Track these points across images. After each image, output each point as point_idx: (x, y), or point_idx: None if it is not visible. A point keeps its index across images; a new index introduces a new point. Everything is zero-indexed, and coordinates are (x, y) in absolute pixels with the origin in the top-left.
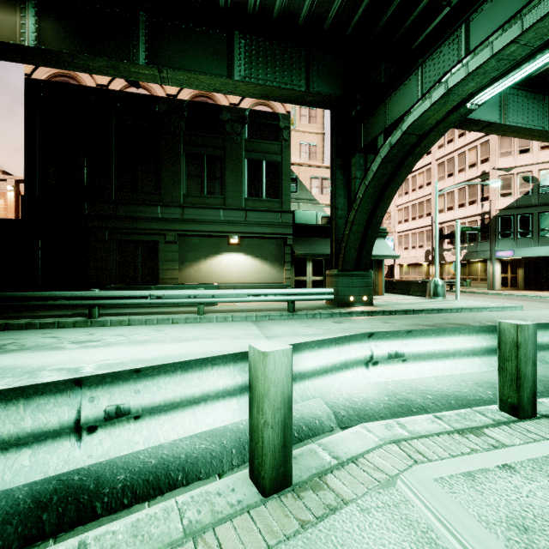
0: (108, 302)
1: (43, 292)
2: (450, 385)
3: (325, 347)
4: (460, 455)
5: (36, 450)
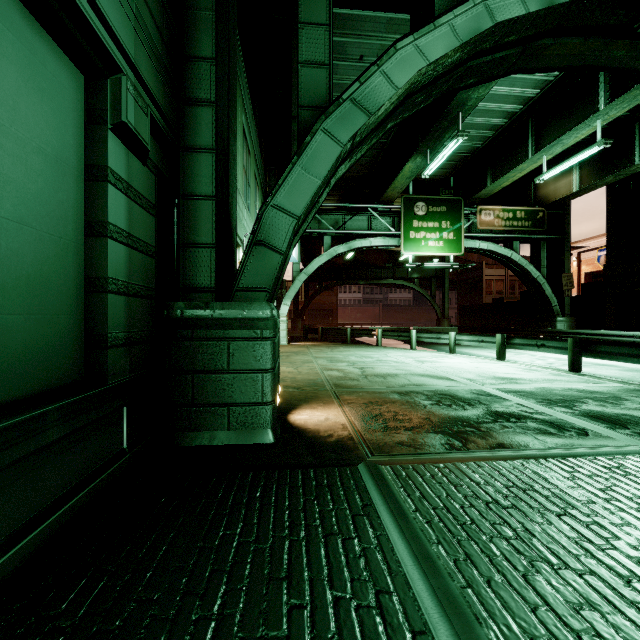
0: (606, 338)
1: (575, 330)
2: (619, 378)
3: (523, 339)
4: (531, 366)
5: (475, 343)
